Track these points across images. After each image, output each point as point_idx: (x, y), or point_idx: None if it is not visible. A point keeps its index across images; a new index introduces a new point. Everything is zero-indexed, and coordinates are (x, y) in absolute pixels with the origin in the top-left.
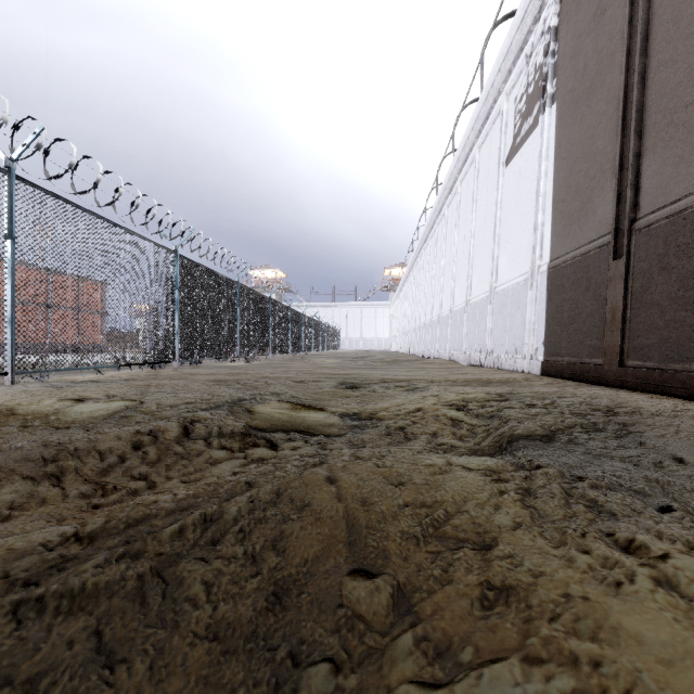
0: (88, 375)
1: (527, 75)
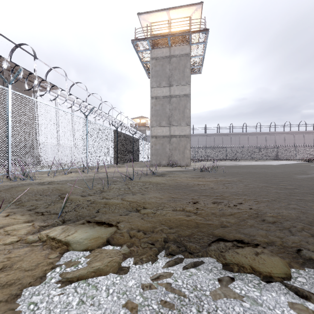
0: (71, 175)
1: None
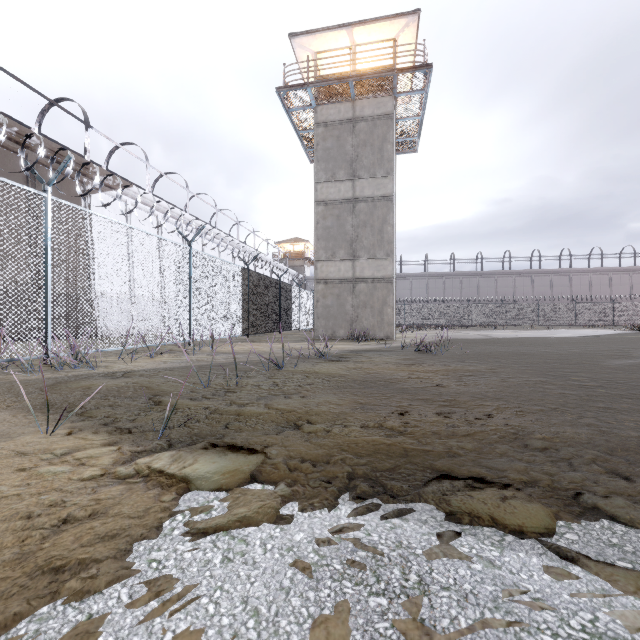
0: (163, 359)
1: None
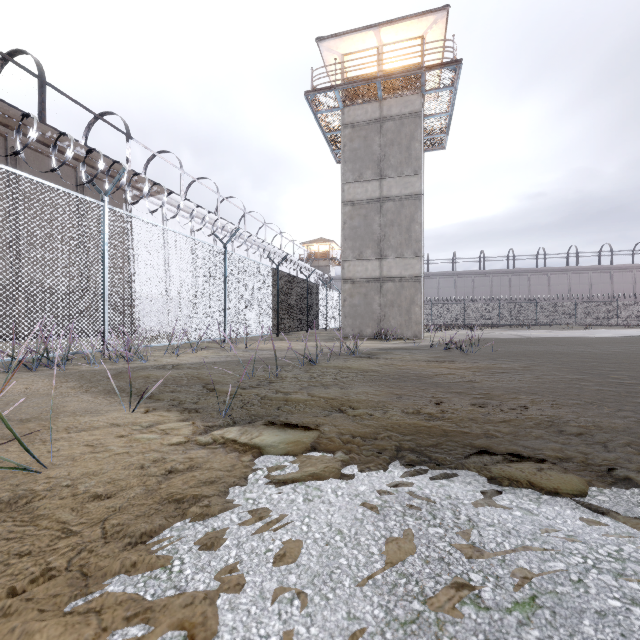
0: (203, 355)
1: None
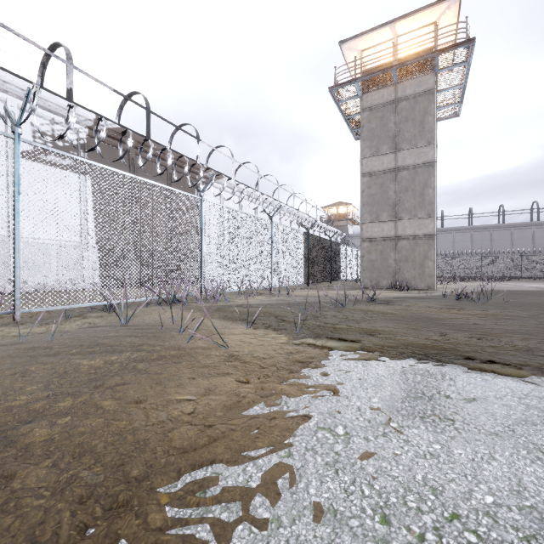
0: (260, 298)
1: (52, 129)
